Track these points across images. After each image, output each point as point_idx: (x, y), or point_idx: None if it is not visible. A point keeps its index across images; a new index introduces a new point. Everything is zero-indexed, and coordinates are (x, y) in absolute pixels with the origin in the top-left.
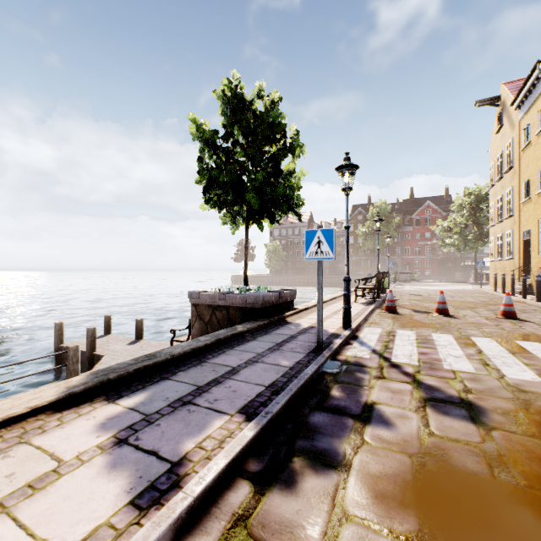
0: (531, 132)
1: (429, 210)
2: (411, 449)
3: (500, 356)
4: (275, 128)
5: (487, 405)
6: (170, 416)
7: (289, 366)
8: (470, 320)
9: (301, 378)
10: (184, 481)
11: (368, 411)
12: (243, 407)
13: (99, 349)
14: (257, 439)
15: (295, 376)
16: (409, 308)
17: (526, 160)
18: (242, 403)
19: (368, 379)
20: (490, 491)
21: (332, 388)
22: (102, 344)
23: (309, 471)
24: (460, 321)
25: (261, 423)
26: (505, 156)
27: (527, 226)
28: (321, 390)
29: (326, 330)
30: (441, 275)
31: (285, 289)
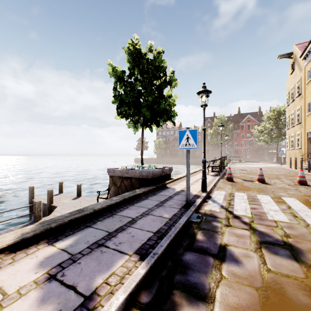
0: None
1: (249, 120)
2: (256, 283)
3: (303, 210)
4: (160, 69)
5: (303, 247)
6: (88, 256)
7: (169, 217)
8: (279, 186)
9: (177, 226)
10: None
11: (222, 251)
12: (138, 248)
13: (55, 202)
14: (147, 274)
15: (173, 225)
16: (240, 178)
17: (309, 89)
18: (137, 246)
19: (220, 227)
20: None
21: (197, 233)
22: (57, 199)
23: (185, 302)
24: (273, 187)
25: (150, 263)
26: (296, 88)
27: (309, 129)
28: (190, 235)
29: (191, 193)
30: (256, 158)
31: (165, 167)
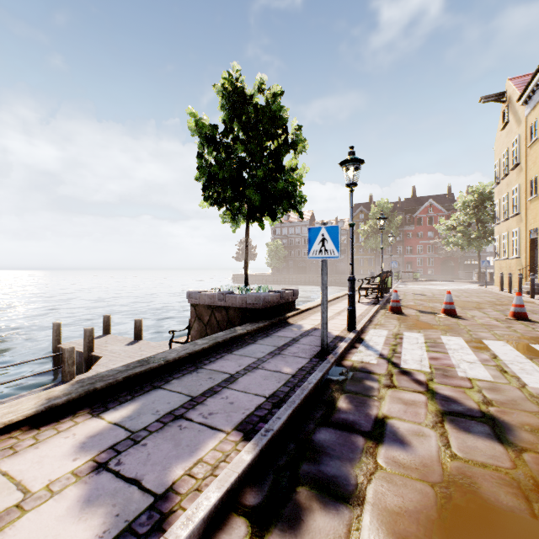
0: (538, 128)
1: (432, 208)
2: (432, 476)
3: (517, 361)
4: (277, 123)
5: (512, 420)
6: (158, 433)
7: (291, 373)
8: (479, 322)
9: (304, 387)
10: (168, 521)
11: (379, 427)
12: (241, 422)
13: (97, 350)
14: (255, 462)
15: (298, 385)
16: (414, 308)
17: (533, 156)
18: (239, 418)
19: (377, 389)
20: (533, 535)
21: (339, 399)
22: (100, 344)
23: (316, 505)
24: (469, 323)
25: (260, 444)
26: (510, 153)
27: (534, 225)
28: (327, 402)
29: (330, 333)
30: (444, 274)
31: (286, 289)
